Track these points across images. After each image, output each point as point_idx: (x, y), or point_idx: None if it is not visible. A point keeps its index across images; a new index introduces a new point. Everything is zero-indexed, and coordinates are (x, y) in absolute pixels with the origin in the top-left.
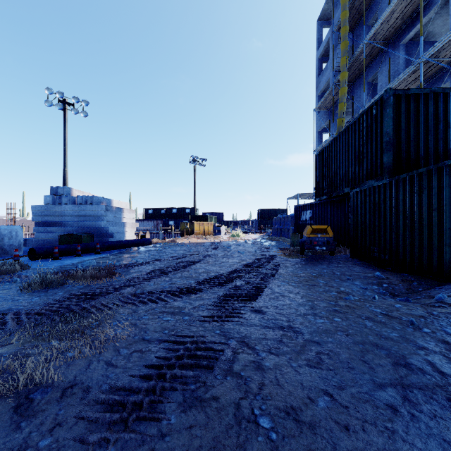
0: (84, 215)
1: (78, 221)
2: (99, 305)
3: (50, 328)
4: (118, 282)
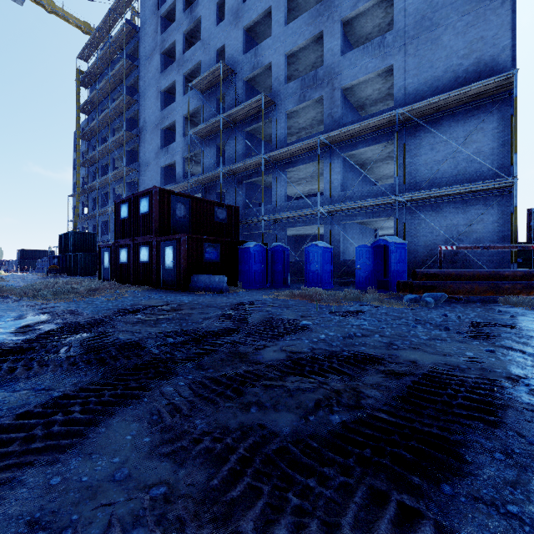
0: None
1: None
2: None
3: None
4: None
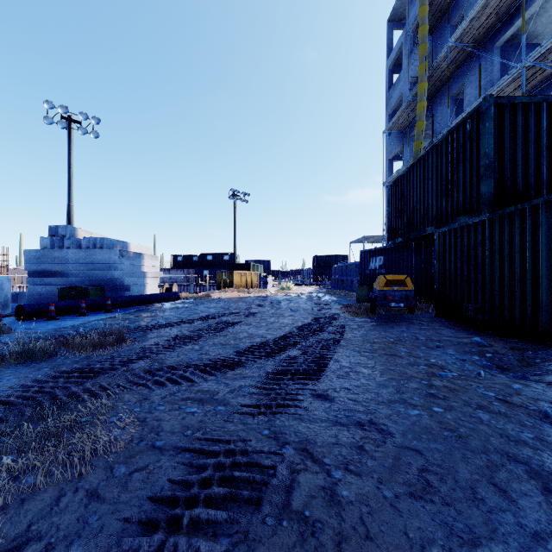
0: (93, 262)
1: (84, 270)
2: (97, 388)
3: (9, 431)
4: (128, 353)
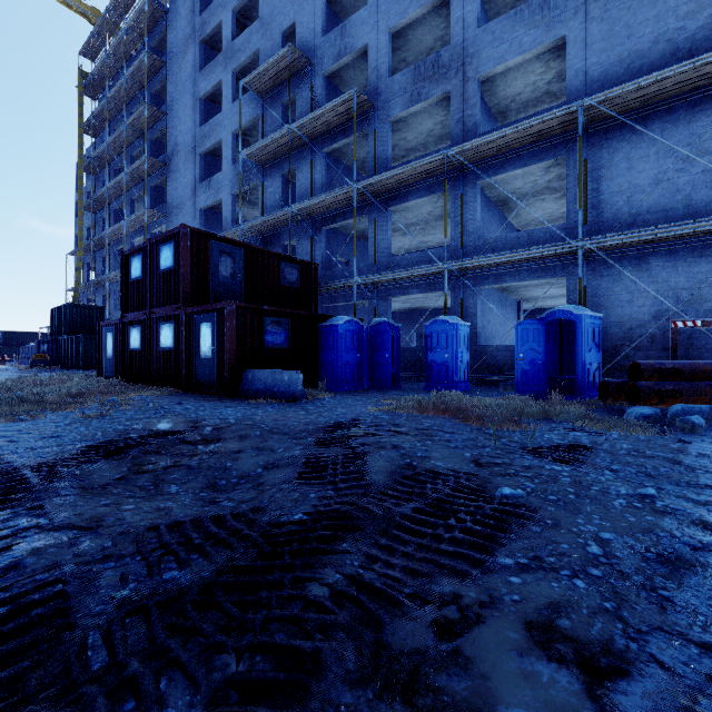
0: None
1: None
2: None
3: None
4: None
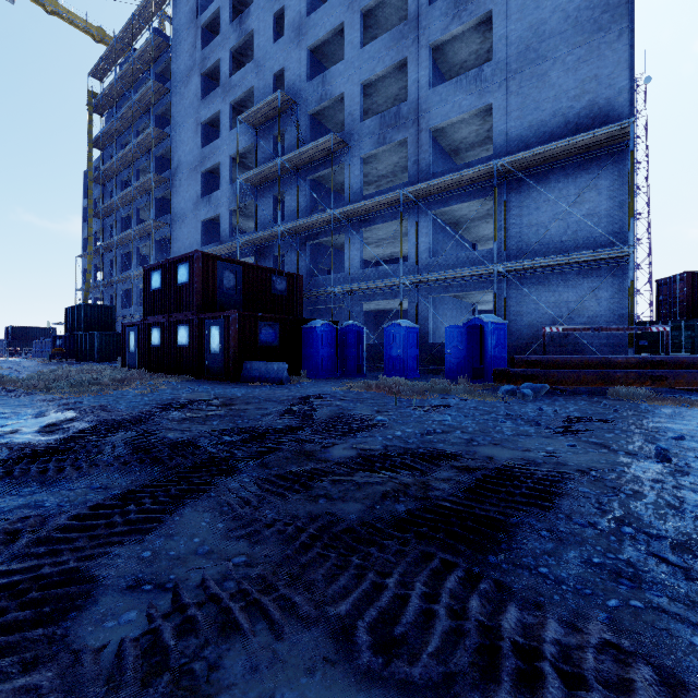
0: None
1: None
2: None
3: None
4: None
